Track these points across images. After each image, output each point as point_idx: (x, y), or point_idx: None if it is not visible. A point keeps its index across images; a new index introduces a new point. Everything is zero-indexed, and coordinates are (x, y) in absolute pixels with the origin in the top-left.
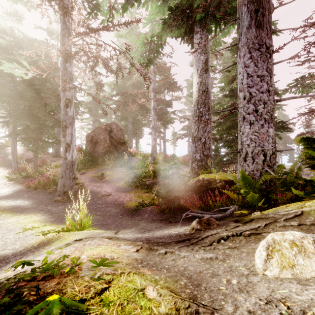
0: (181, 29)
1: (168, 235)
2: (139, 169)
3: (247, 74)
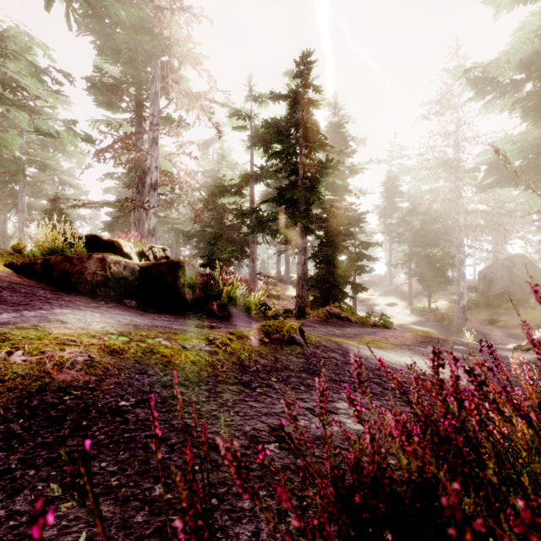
0: None
1: None
2: None
3: None
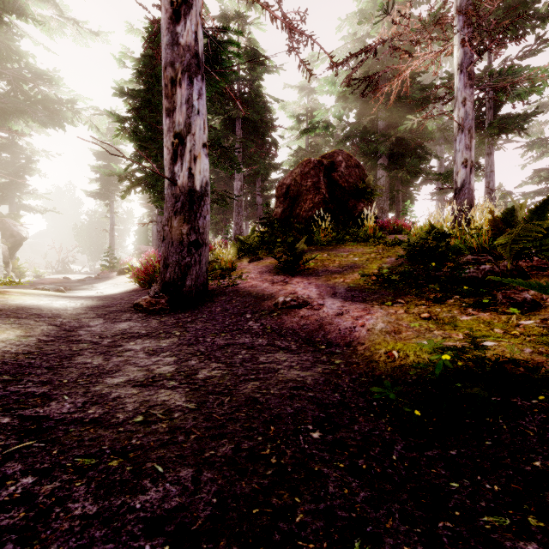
0: None
1: None
2: None
3: None
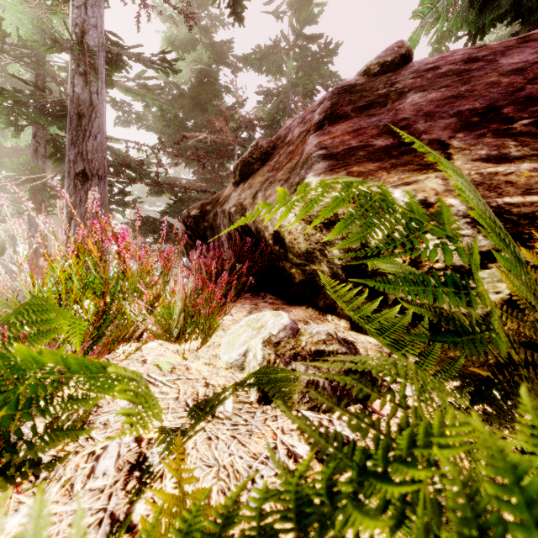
0: None
1: None
2: None
3: None
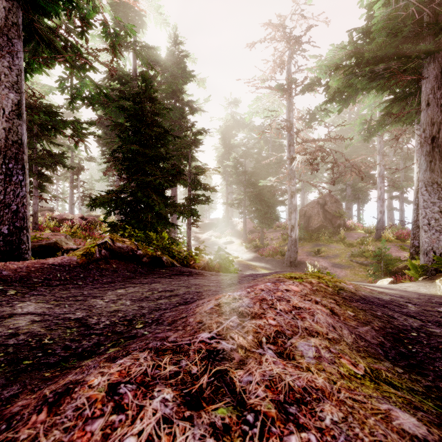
0: (398, 123)
1: None
2: (358, 247)
3: (424, 200)
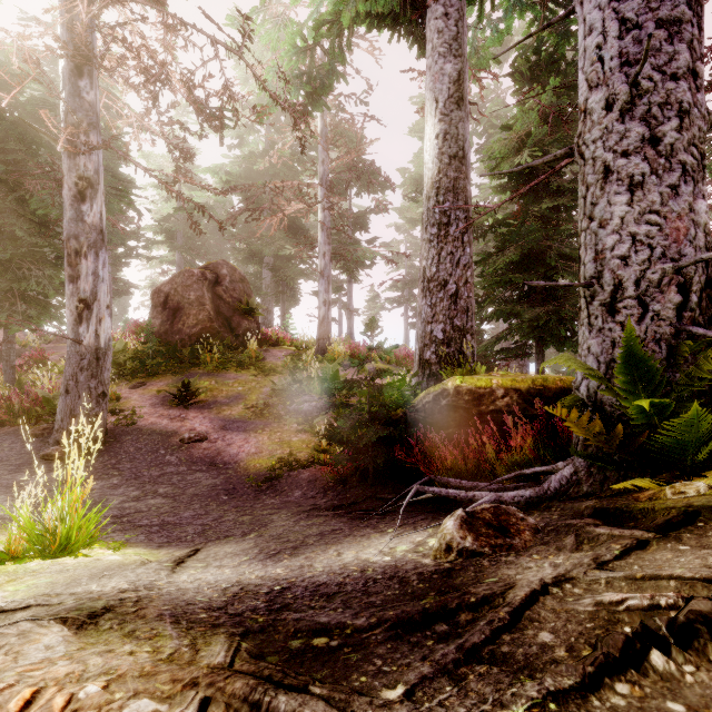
0: None
1: (358, 576)
2: (286, 374)
3: (622, 22)
